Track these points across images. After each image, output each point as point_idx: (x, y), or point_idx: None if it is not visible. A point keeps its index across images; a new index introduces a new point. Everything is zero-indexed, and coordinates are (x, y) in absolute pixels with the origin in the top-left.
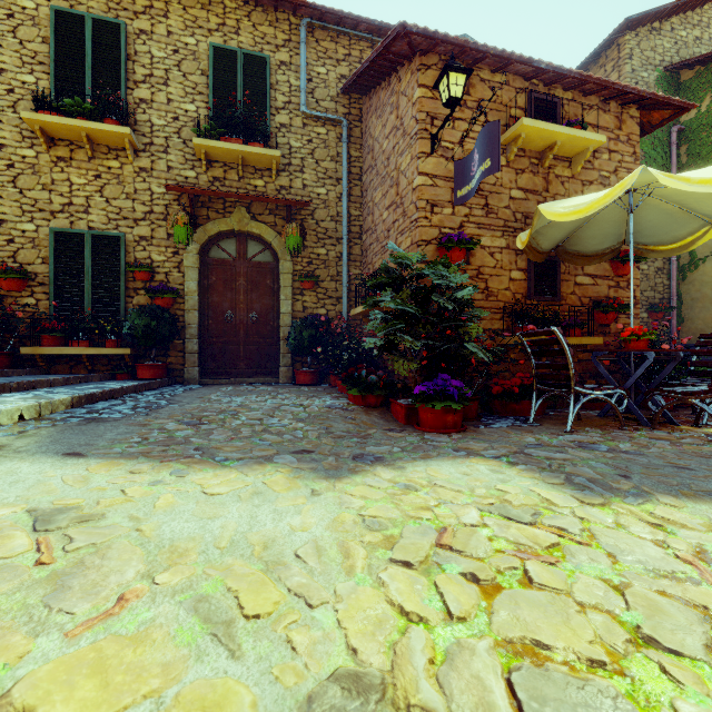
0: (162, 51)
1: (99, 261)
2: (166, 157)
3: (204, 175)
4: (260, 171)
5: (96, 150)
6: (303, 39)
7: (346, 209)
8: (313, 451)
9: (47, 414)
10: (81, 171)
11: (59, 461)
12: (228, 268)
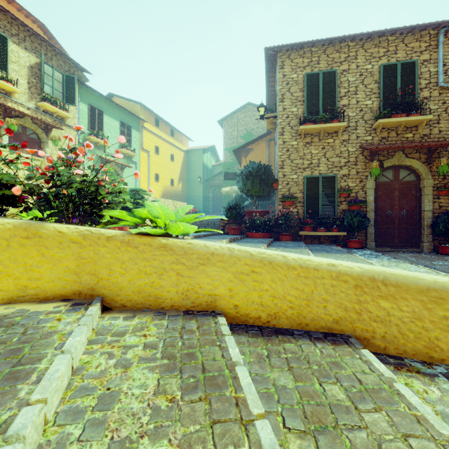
0: (354, 77)
1: (325, 189)
2: (355, 132)
3: (376, 137)
4: (410, 128)
5: (322, 136)
6: (441, 42)
7: None
8: None
9: None
10: (316, 147)
11: None
12: (388, 186)
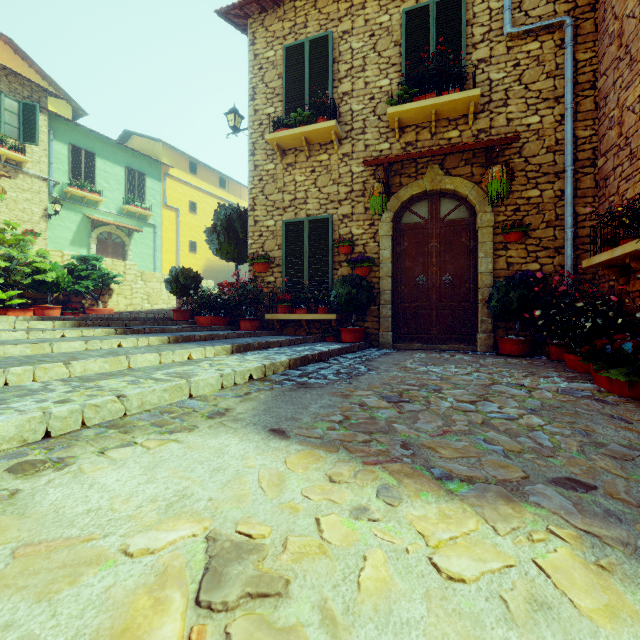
0: (360, 41)
1: (313, 242)
2: (363, 137)
3: (396, 143)
4: (454, 121)
5: (311, 150)
6: None
7: (570, 132)
8: (591, 485)
9: (270, 374)
10: (302, 171)
11: (263, 440)
12: (420, 232)
